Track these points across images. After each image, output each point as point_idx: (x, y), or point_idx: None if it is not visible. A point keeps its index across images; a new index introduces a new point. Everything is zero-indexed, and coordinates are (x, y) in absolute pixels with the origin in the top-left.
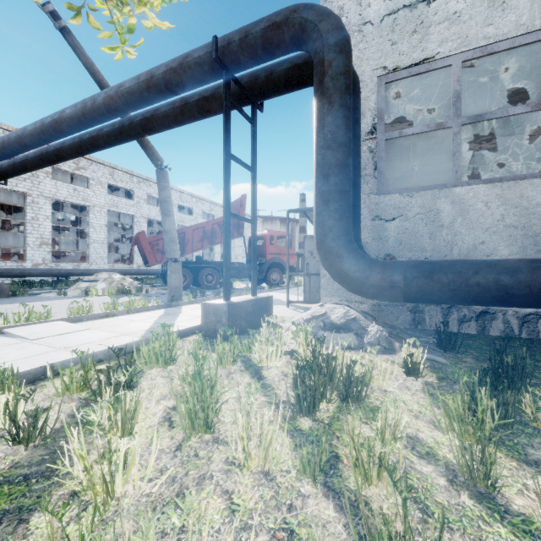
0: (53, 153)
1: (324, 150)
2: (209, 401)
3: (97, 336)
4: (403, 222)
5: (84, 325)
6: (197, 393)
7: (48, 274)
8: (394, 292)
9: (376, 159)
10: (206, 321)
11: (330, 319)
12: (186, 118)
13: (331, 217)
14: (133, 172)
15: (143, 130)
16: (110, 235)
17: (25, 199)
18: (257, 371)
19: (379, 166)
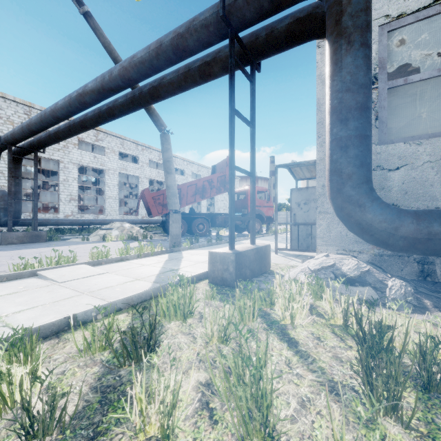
0: (78, 124)
1: (341, 94)
2: (269, 398)
3: (115, 280)
4: (409, 171)
5: (103, 269)
6: (241, 374)
7: (75, 223)
8: (432, 245)
9: (377, 109)
10: (213, 269)
11: (342, 271)
12: (188, 84)
13: (351, 164)
14: (138, 142)
15: (151, 98)
16: (120, 193)
17: (59, 165)
18: (283, 331)
19: (380, 116)
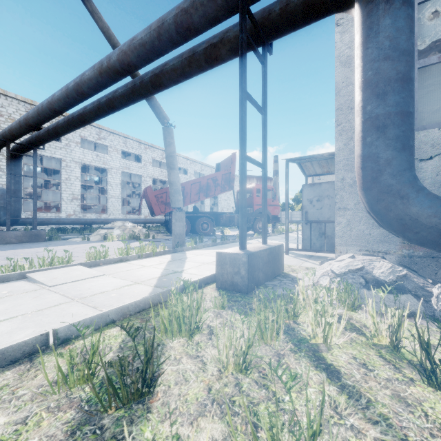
0: (77, 117)
1: (378, 63)
2: None
3: (111, 284)
4: None
5: (100, 270)
6: None
7: (77, 222)
8: None
9: None
10: (222, 272)
11: (374, 275)
12: (193, 70)
13: (390, 147)
14: (141, 141)
15: (152, 87)
16: (123, 192)
17: (61, 164)
18: (315, 353)
19: None
